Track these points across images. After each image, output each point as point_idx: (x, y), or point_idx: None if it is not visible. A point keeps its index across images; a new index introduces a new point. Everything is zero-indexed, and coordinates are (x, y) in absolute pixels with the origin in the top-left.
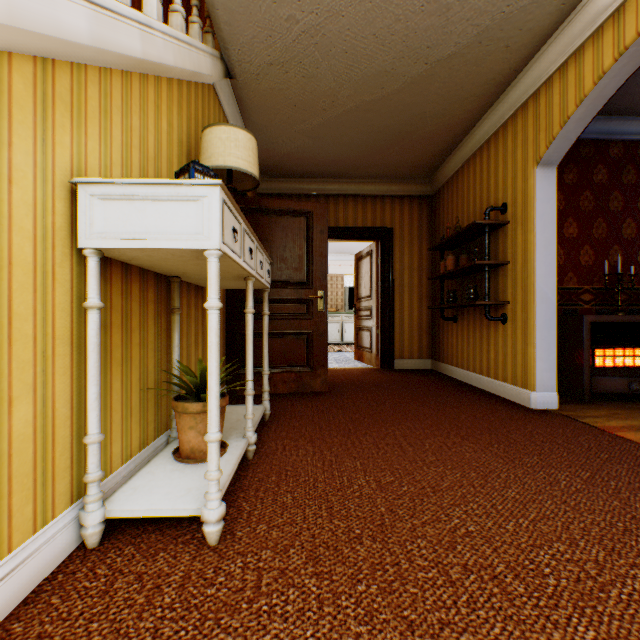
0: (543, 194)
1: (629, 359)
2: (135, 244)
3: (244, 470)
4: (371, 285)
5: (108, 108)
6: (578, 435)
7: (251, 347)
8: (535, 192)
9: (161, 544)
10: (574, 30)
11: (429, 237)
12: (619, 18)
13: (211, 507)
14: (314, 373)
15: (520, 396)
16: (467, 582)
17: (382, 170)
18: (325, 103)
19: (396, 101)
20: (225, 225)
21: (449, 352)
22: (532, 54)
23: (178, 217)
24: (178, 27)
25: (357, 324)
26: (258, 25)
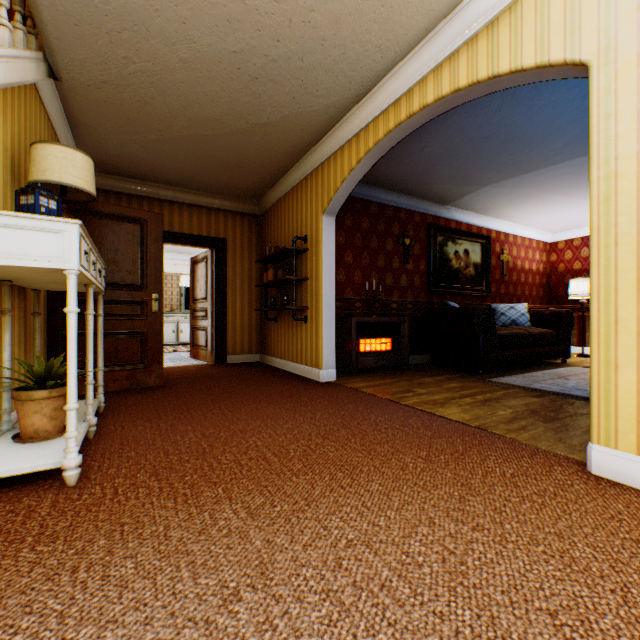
0: (328, 234)
1: (379, 345)
2: None
3: (88, 446)
4: (207, 288)
5: None
6: (339, 393)
7: (92, 344)
8: (323, 232)
9: (23, 494)
10: (339, 135)
11: (258, 250)
12: (358, 140)
13: (71, 458)
14: (149, 370)
15: (315, 374)
16: (250, 463)
17: (217, 187)
18: (161, 126)
19: (226, 141)
20: (82, 251)
21: (273, 346)
22: (319, 139)
23: (41, 243)
24: (5, 40)
25: (194, 324)
26: (93, 52)
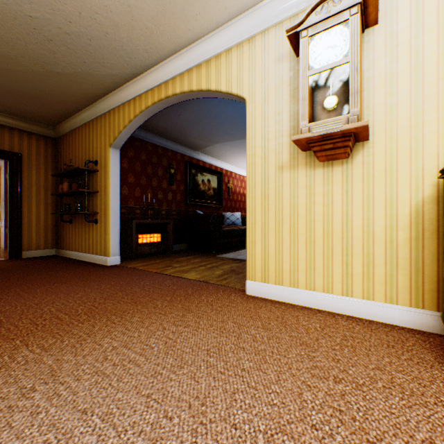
0: (114, 161)
1: (153, 239)
2: None
3: None
4: (0, 194)
5: None
6: (122, 271)
7: None
8: (110, 160)
9: None
10: (122, 95)
11: (55, 166)
12: (135, 102)
13: None
14: None
15: (104, 260)
16: (45, 322)
17: (11, 109)
18: None
19: (22, 76)
20: None
21: (68, 242)
22: (107, 94)
23: None
24: None
25: None
26: None
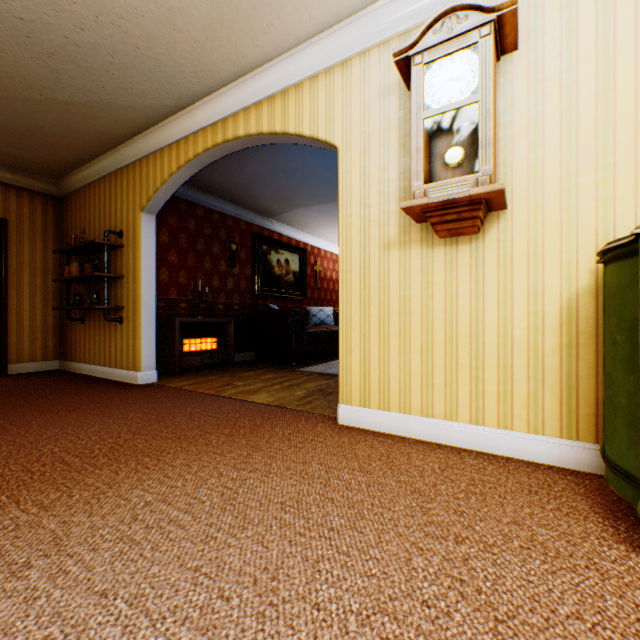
0: (148, 233)
1: (206, 345)
2: None
3: None
4: None
5: None
6: (159, 393)
7: None
8: (142, 230)
9: None
10: (160, 136)
11: (58, 238)
12: (179, 147)
13: None
14: None
15: (133, 377)
16: (44, 468)
17: None
18: None
19: (8, 105)
20: None
21: (79, 351)
22: (137, 134)
23: None
24: None
25: None
26: None
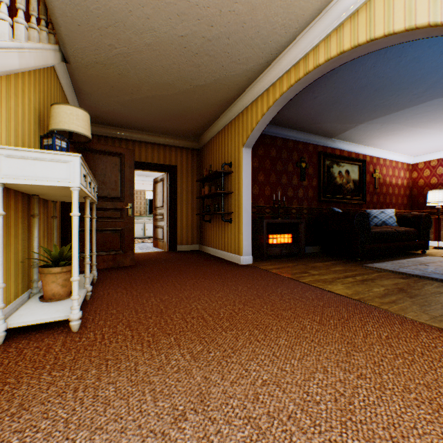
0: (246, 161)
1: (283, 239)
2: (29, 182)
3: (86, 305)
4: (163, 200)
5: (0, 99)
6: (255, 273)
7: (89, 237)
8: (243, 159)
9: (44, 336)
10: (254, 90)
11: (198, 173)
12: (268, 93)
13: (75, 313)
14: (126, 254)
15: (237, 259)
16: (193, 320)
17: (170, 131)
18: (133, 90)
19: (176, 98)
20: (82, 174)
21: (208, 239)
22: (240, 94)
23: (56, 170)
24: (35, 38)
25: (155, 224)
26: (90, 42)
